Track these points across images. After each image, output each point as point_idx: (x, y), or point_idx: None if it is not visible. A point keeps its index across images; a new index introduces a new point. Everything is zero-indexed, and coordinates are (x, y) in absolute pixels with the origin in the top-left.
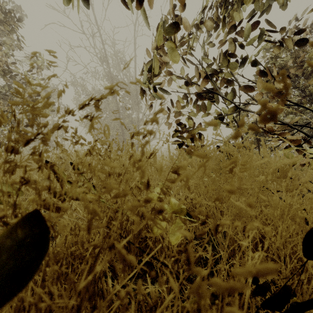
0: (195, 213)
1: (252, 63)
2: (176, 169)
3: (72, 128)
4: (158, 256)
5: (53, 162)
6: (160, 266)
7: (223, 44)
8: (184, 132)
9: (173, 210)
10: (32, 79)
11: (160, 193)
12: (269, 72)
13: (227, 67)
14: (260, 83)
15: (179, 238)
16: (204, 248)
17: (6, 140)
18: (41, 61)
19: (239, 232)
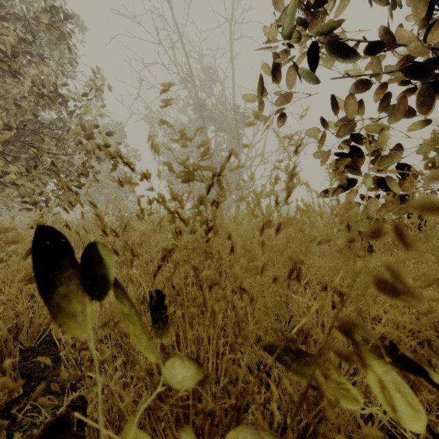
0: None
1: None
2: None
3: None
4: None
5: None
6: None
7: None
8: None
9: None
10: (90, 108)
11: None
12: None
13: None
14: None
15: None
16: None
17: (54, 196)
18: (102, 80)
19: None
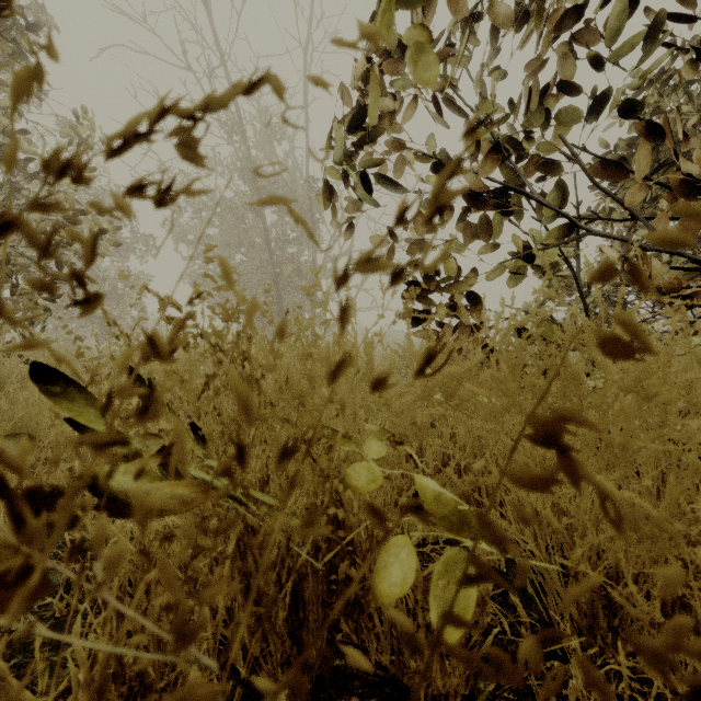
0: (655, 642)
1: (621, 109)
2: (551, 427)
3: (79, 241)
4: (384, 632)
5: (92, 370)
6: (388, 663)
7: (538, 64)
8: (432, 292)
9: (437, 516)
10: None
11: (477, 538)
12: (665, 131)
13: (545, 125)
14: (642, 162)
15: (467, 617)
16: (503, 601)
17: None
18: (89, 129)
19: (629, 579)
